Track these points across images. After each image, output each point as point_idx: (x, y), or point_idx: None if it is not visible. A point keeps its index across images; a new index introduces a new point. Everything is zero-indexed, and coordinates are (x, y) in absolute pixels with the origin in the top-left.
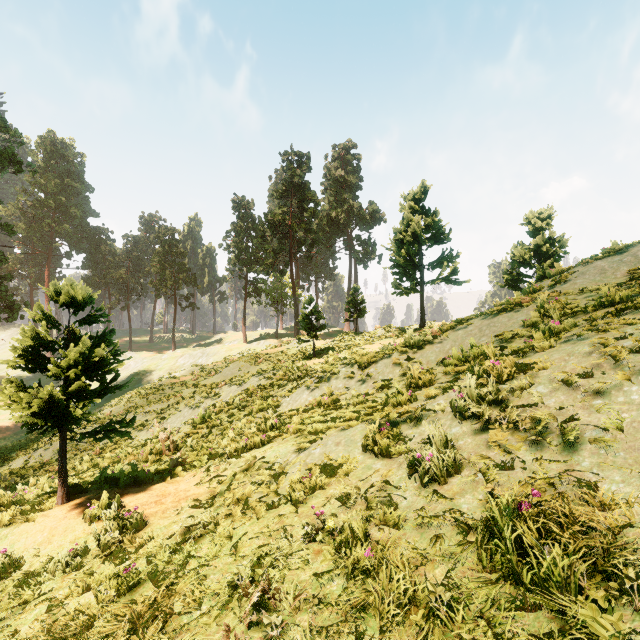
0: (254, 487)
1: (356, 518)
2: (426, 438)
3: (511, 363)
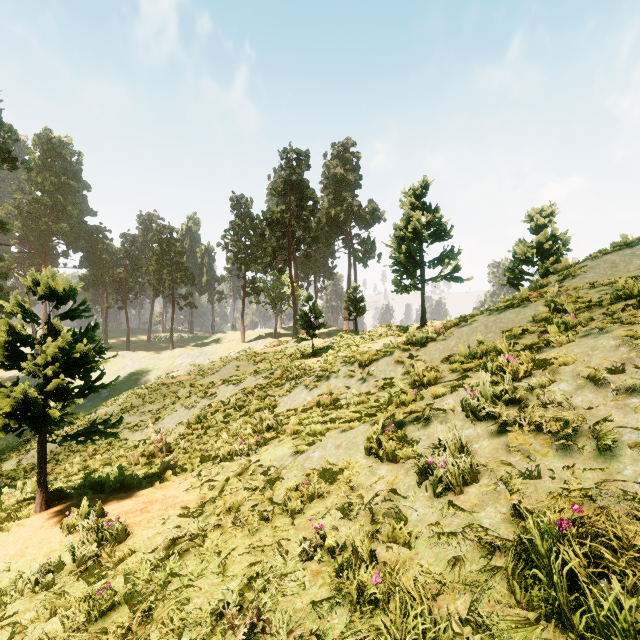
0: (247, 494)
1: (360, 532)
2: (437, 441)
3: (528, 358)
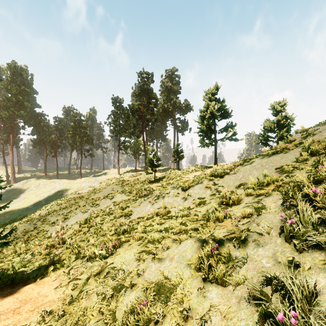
0: (96, 304)
1: None
2: (269, 274)
3: None
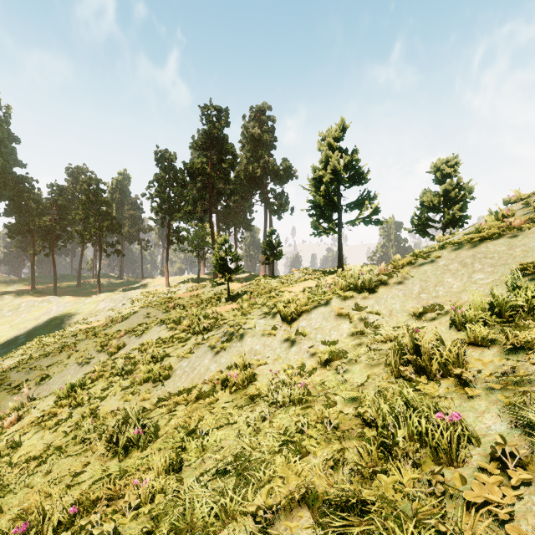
0: None
1: None
2: None
3: None
